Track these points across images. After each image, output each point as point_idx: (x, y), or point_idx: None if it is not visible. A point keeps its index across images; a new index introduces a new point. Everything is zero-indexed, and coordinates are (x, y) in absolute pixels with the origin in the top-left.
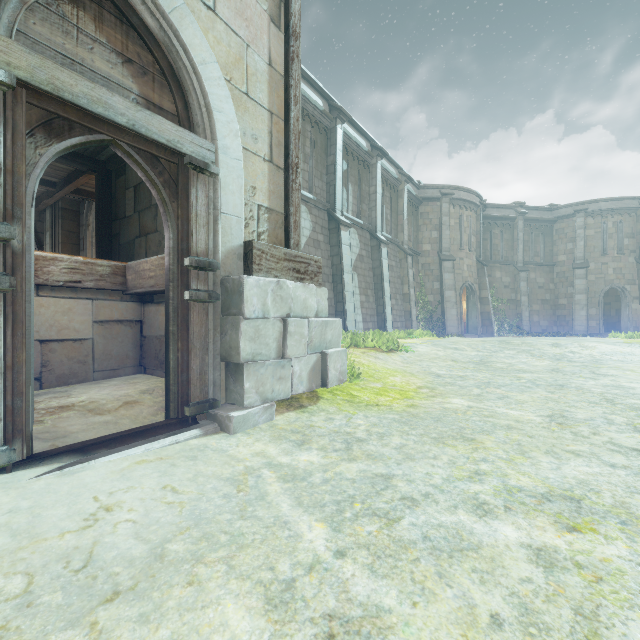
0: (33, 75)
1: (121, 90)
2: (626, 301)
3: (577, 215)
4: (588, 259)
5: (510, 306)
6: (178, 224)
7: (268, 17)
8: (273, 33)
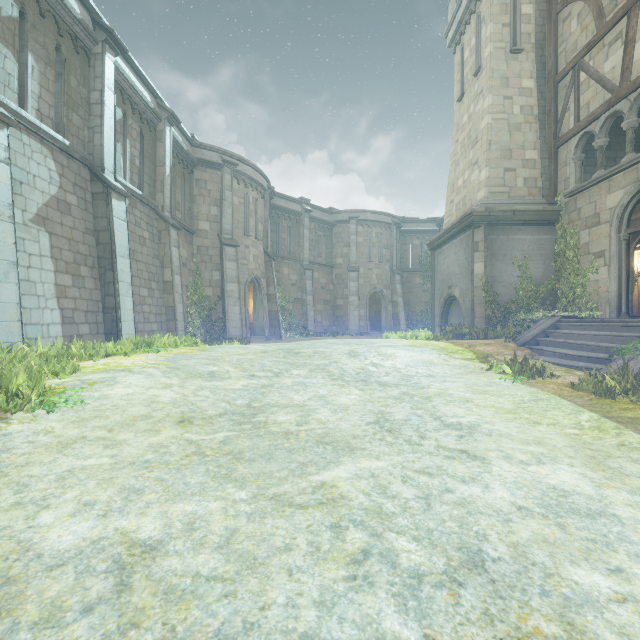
0: None
1: None
2: (384, 303)
3: (351, 222)
4: (359, 264)
5: (297, 305)
6: None
7: None
8: None
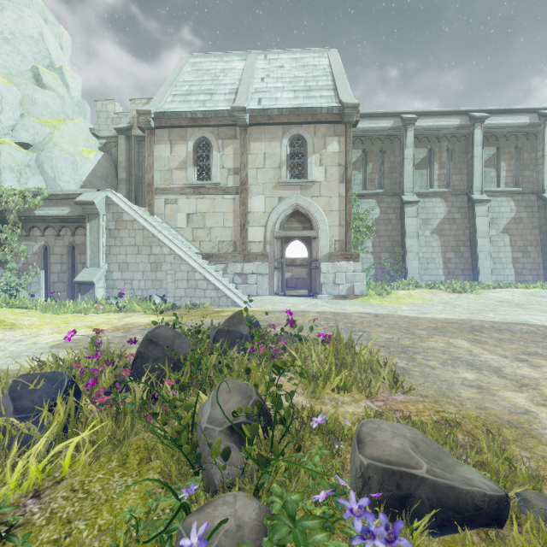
0: (284, 235)
1: (298, 228)
2: None
3: None
4: None
5: None
6: (309, 252)
7: (338, 183)
8: (341, 186)
